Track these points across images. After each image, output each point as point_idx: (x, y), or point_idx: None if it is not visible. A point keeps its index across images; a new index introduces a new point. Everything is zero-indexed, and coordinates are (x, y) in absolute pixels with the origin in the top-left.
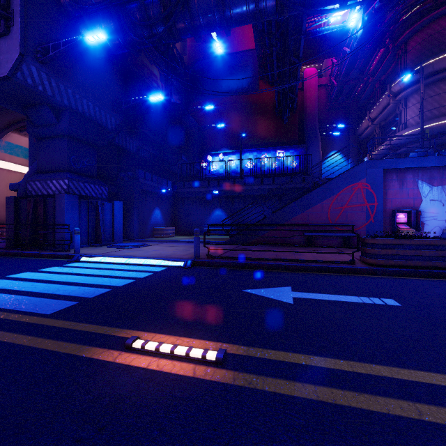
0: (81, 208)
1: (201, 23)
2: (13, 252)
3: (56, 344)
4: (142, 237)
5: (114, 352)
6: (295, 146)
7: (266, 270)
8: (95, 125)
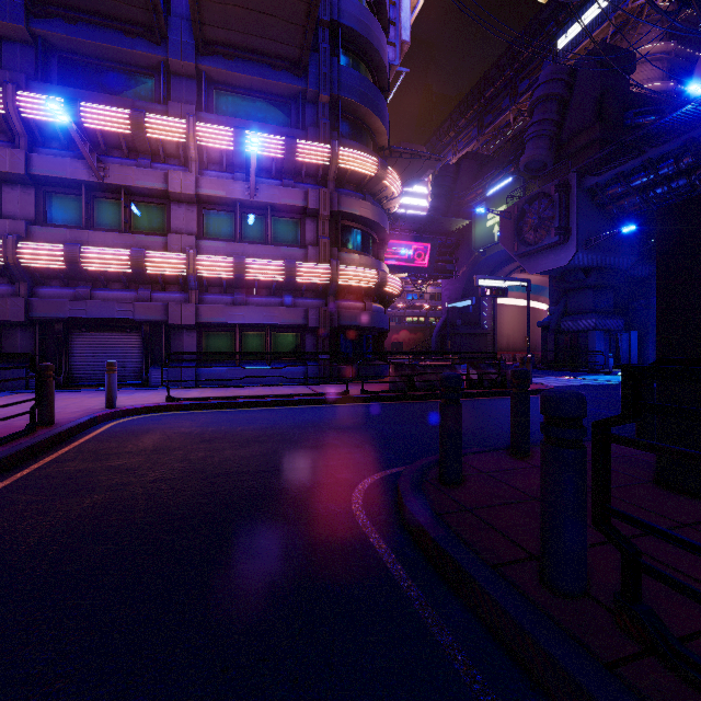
0: (605, 340)
1: None
2: (563, 369)
3: None
4: None
5: None
6: None
7: None
8: (613, 271)
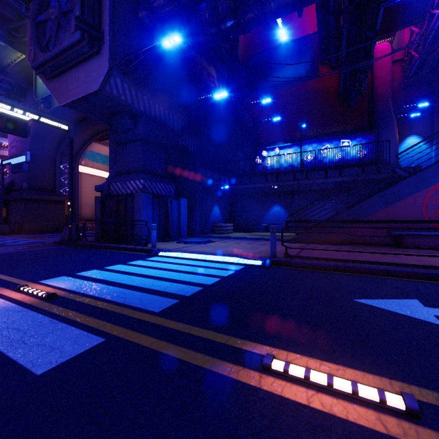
0: (154, 206)
1: (271, 8)
2: (102, 245)
3: (183, 352)
4: (203, 233)
5: (252, 372)
6: (364, 133)
7: (362, 274)
8: (165, 127)
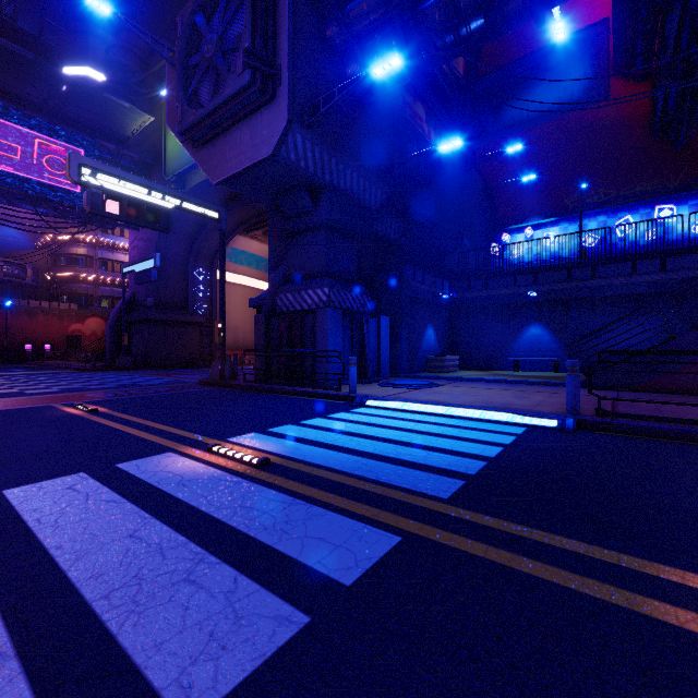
0: (344, 328)
1: None
2: (272, 388)
3: (553, 572)
4: (411, 372)
5: None
6: None
7: None
8: (357, 205)
